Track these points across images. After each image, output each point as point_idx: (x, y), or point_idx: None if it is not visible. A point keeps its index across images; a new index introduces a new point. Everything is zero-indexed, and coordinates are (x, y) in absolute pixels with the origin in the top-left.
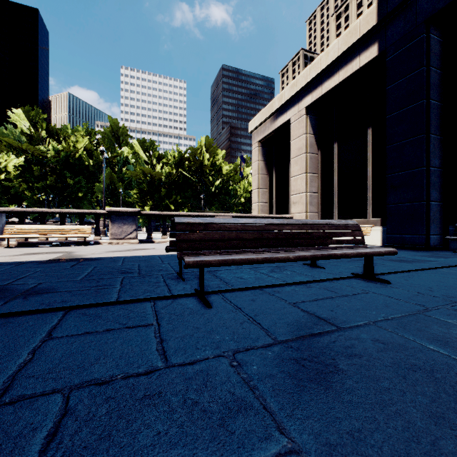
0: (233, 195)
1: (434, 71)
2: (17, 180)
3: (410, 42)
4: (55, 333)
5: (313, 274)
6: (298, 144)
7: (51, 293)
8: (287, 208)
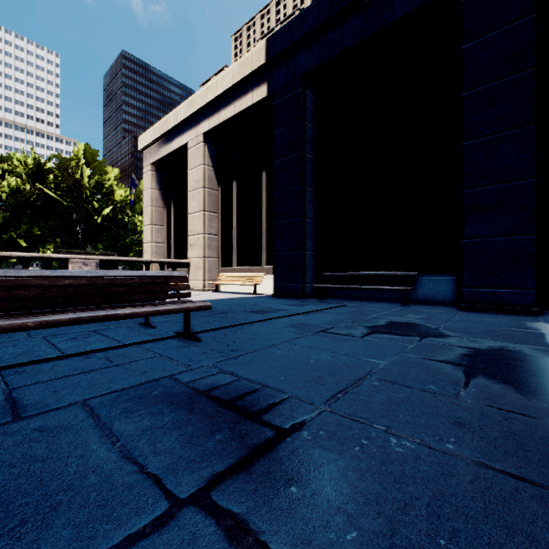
0: (132, 230)
1: (310, 127)
2: None
3: (291, 92)
4: None
5: (125, 338)
6: (195, 175)
7: None
8: (187, 251)
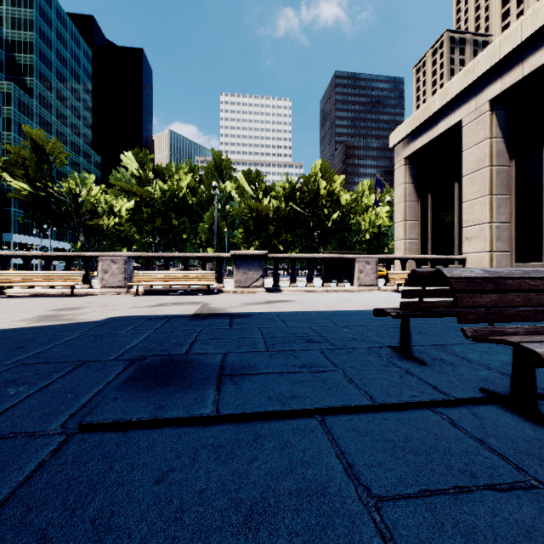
0: (355, 230)
1: None
2: (128, 223)
3: None
4: (369, 484)
5: None
6: (475, 155)
7: (258, 375)
8: (451, 245)
